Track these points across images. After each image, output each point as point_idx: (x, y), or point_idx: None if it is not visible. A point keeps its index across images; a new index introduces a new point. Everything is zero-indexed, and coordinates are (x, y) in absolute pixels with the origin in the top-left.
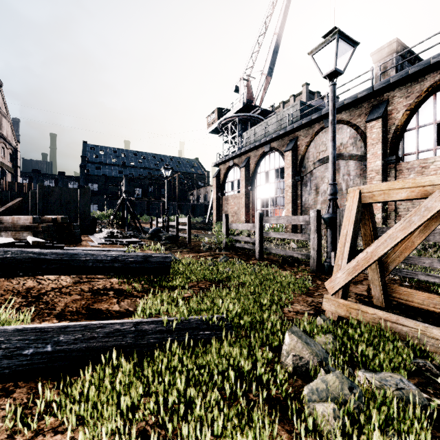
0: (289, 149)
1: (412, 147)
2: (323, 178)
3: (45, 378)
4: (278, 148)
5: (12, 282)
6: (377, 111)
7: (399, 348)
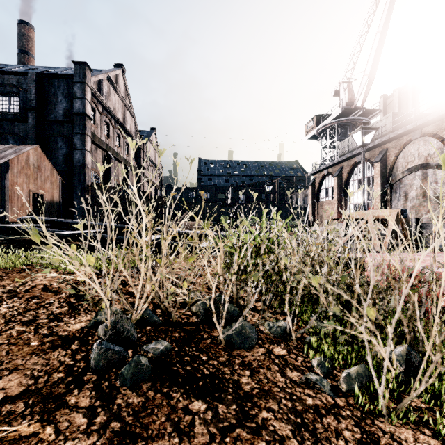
0: (377, 161)
1: None
2: (412, 185)
3: None
4: (368, 159)
5: None
6: None
7: None
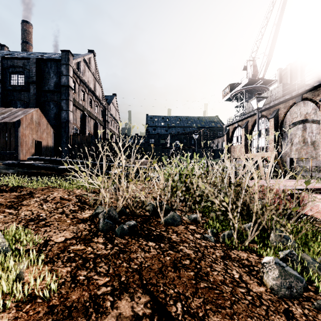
0: (272, 117)
1: None
2: (295, 135)
3: None
4: (266, 116)
5: None
6: None
7: None
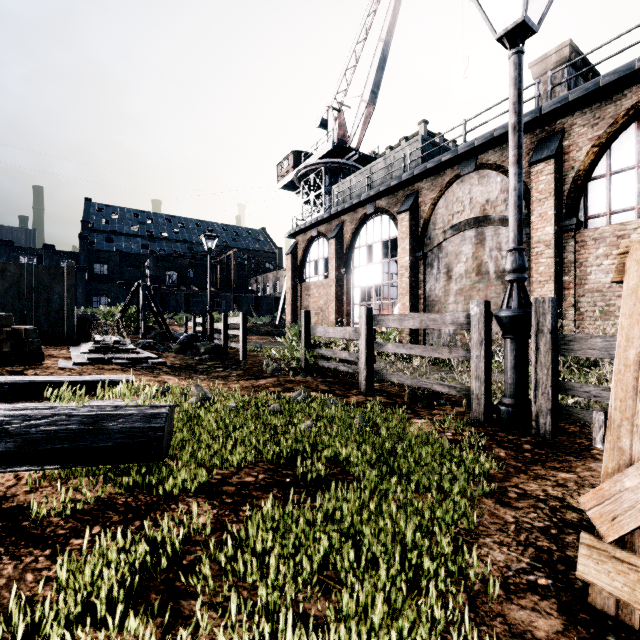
0: (406, 209)
1: (601, 205)
2: (458, 255)
3: None
4: (387, 209)
5: None
6: (547, 147)
7: None
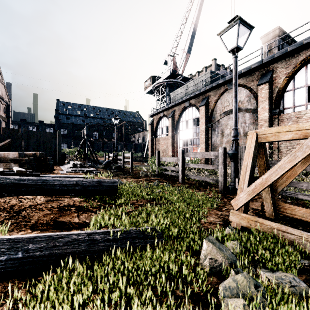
0: (203, 105)
1: (290, 103)
2: (227, 125)
3: (17, 278)
4: (194, 104)
5: (0, 201)
6: (265, 77)
7: (289, 252)
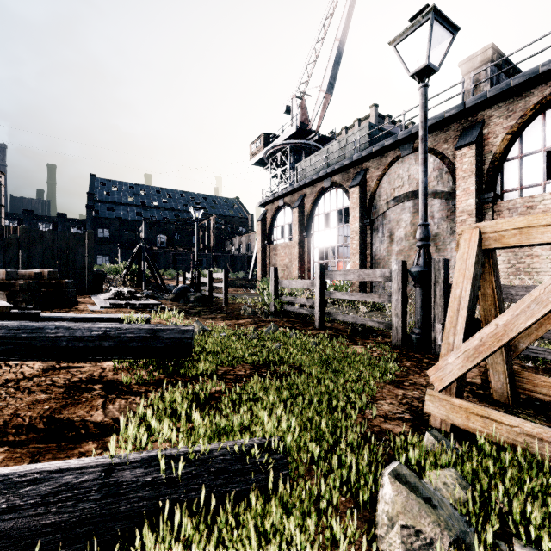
0: (356, 184)
1: (514, 181)
2: (399, 221)
3: None
4: (341, 183)
5: None
6: (470, 134)
7: None
